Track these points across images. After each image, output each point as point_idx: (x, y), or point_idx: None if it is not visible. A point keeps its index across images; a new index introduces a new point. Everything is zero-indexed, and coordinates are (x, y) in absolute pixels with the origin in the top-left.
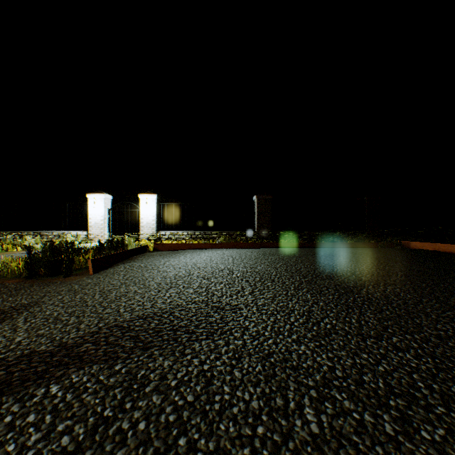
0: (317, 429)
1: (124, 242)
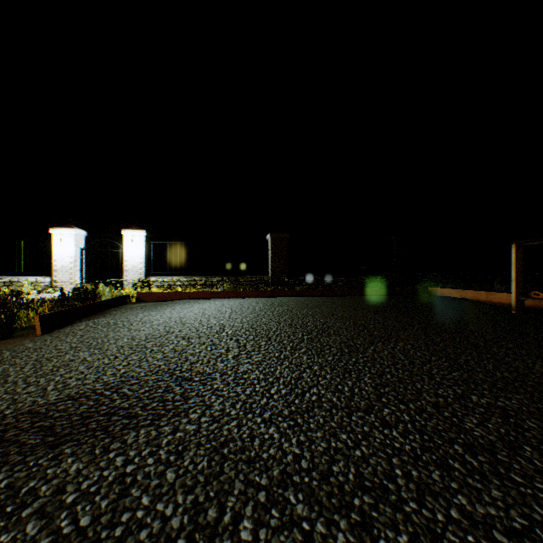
0: None
1: (96, 292)
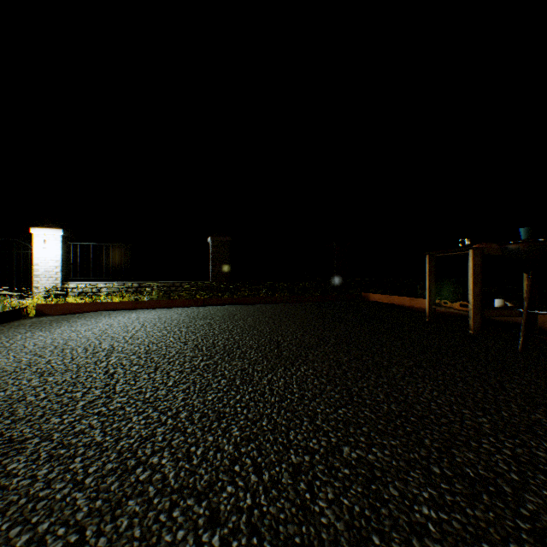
0: None
1: None
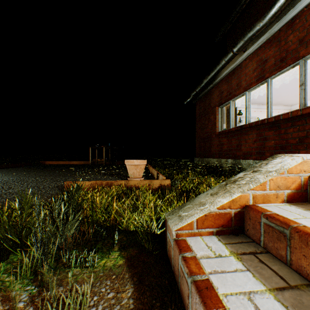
0: None
1: None
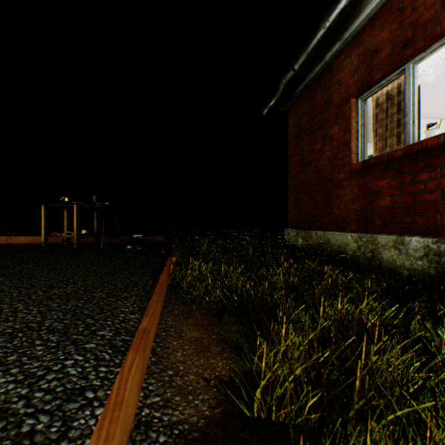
0: (104, 294)
1: None
